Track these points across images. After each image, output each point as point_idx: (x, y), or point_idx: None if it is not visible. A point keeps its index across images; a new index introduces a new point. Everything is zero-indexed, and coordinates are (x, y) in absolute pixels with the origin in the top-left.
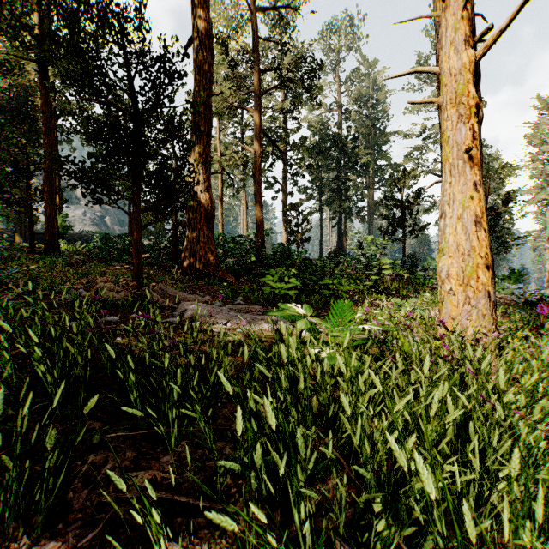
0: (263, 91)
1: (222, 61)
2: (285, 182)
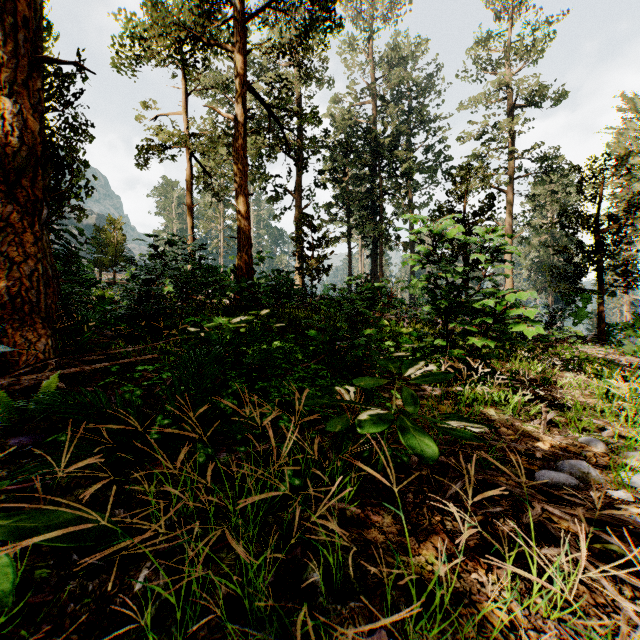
0: (249, 15)
1: None
2: (298, 192)
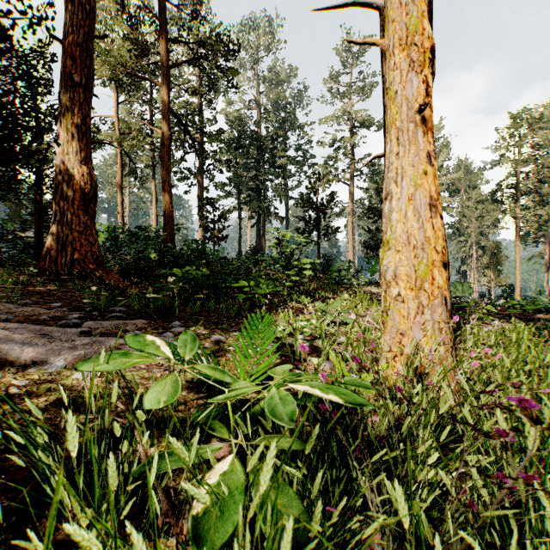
0: (173, 64)
1: (122, 20)
2: (201, 175)
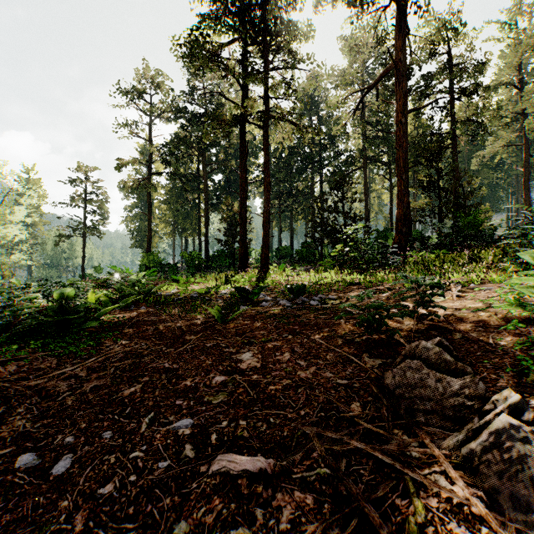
0: None
1: None
2: None
